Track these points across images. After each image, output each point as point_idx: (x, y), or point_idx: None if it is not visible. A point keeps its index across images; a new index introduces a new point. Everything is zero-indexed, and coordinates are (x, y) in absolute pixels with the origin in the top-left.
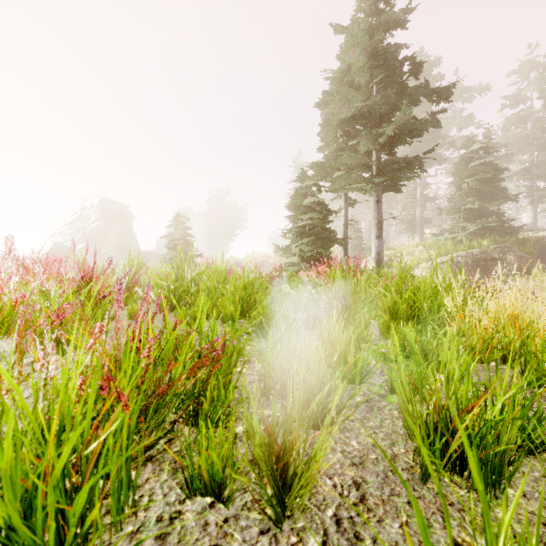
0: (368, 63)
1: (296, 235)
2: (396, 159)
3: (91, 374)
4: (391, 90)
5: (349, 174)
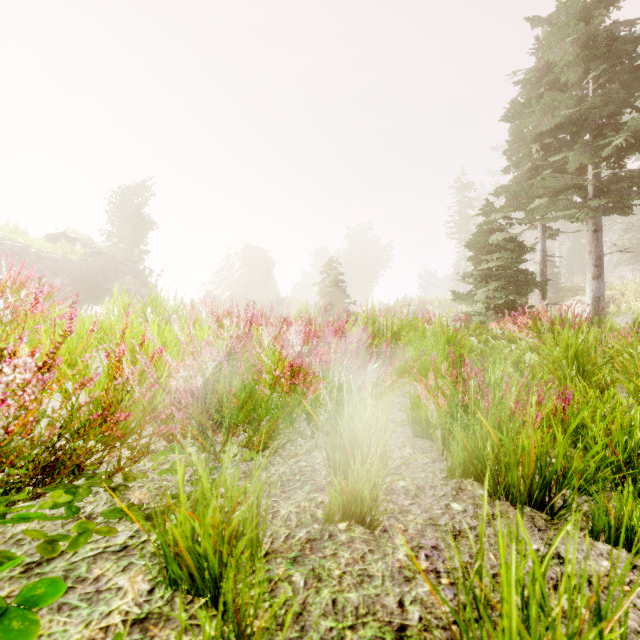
0: (580, 54)
1: (480, 278)
2: (625, 172)
3: (515, 402)
4: (618, 85)
5: (553, 200)
